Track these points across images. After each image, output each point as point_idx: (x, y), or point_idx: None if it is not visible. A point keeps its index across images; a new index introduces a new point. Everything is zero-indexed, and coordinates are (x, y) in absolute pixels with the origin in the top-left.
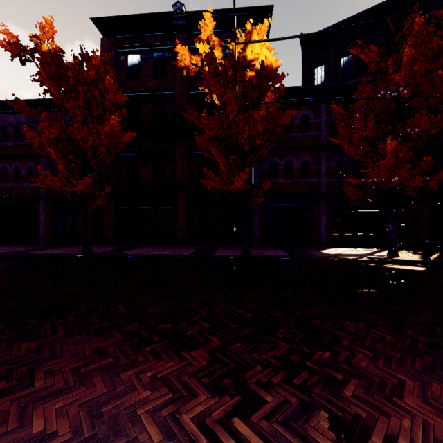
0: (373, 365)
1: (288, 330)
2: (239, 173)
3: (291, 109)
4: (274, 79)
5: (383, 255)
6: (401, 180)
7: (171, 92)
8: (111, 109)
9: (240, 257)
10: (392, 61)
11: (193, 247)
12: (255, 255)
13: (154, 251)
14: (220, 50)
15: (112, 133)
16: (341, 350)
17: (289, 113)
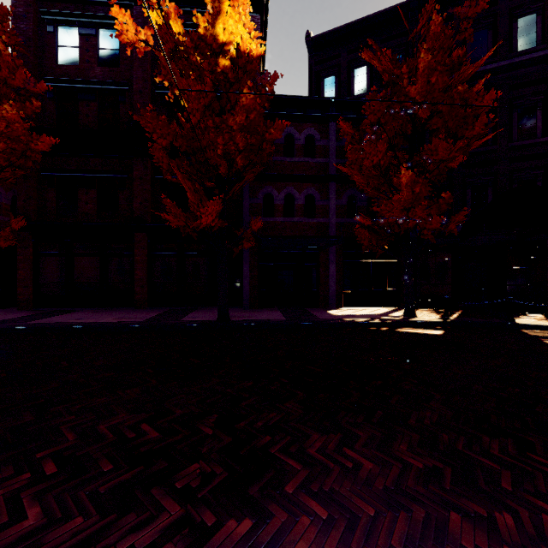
0: (319, 546)
1: (205, 466)
2: (207, 203)
3: (293, 126)
4: (264, 80)
5: (400, 315)
6: (418, 221)
7: (126, 87)
8: (6, 95)
9: (214, 323)
10: (406, 69)
11: (158, 309)
12: (237, 320)
13: (91, 317)
14: (180, 24)
15: (12, 135)
16: (276, 511)
17: (279, 123)
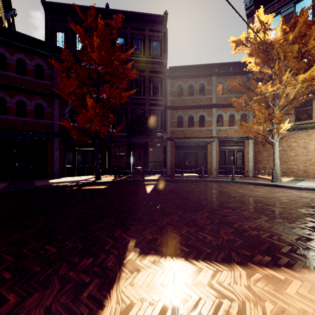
0: None
1: None
2: None
3: (24, 54)
4: None
5: (94, 179)
6: (97, 127)
7: None
8: None
9: None
10: (88, 42)
11: None
12: None
13: None
14: None
15: None
16: None
17: None
